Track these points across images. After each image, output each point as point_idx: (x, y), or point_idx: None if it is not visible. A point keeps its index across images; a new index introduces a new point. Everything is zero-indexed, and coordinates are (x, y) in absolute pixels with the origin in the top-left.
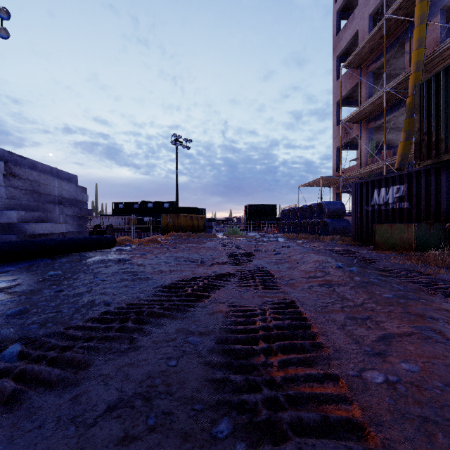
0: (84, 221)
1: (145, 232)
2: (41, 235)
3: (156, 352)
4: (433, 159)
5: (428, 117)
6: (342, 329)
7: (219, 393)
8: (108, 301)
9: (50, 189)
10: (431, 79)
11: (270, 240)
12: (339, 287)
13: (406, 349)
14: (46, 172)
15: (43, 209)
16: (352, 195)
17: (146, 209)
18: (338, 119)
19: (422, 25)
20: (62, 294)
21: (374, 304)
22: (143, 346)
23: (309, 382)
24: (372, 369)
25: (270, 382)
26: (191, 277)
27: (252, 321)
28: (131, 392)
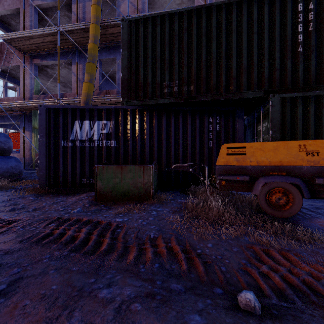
0: None
1: None
2: None
3: None
4: (140, 101)
5: (136, 57)
6: None
7: None
8: None
9: None
10: (138, 21)
11: None
12: None
13: None
14: None
15: None
16: (41, 122)
17: None
18: None
19: None
20: None
21: None
22: None
23: None
24: None
25: None
26: None
27: None
28: None
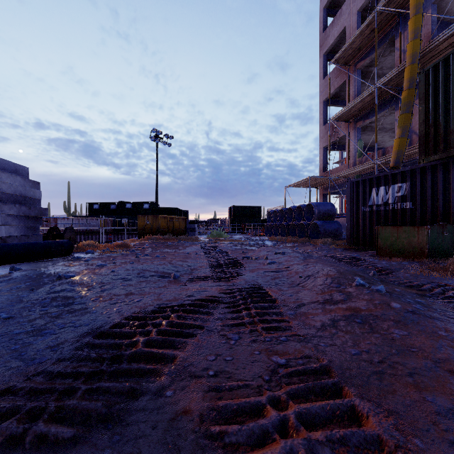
0: (36, 222)
1: (122, 234)
2: None
3: None
4: (441, 154)
5: (435, 106)
6: None
7: None
8: None
9: None
10: (438, 64)
11: (257, 244)
12: (377, 321)
13: None
14: None
15: None
16: (347, 194)
17: (124, 210)
18: (325, 118)
19: (418, 15)
20: None
21: None
22: None
23: None
24: None
25: None
26: (153, 307)
27: None
28: None
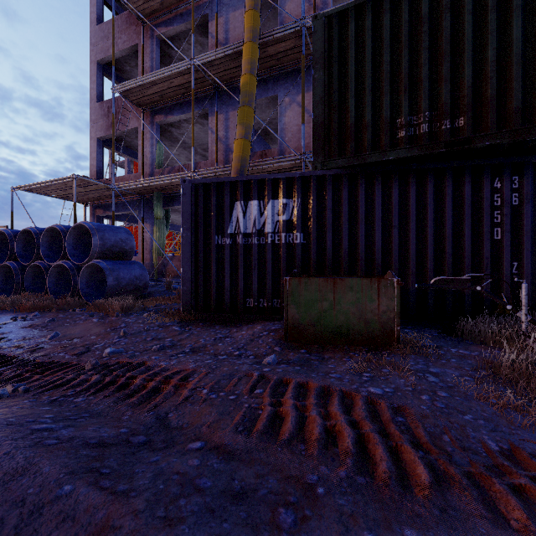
0: None
1: None
2: None
3: None
4: (349, 159)
5: (340, 80)
6: None
7: None
8: None
9: None
10: (344, 13)
11: None
12: None
13: None
14: None
15: None
16: (184, 208)
17: None
18: (101, 91)
19: None
20: None
21: None
22: None
23: None
24: None
25: None
26: None
27: None
28: None
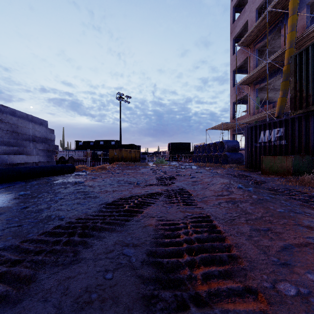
0: (52, 153)
1: (98, 162)
2: (19, 164)
3: (95, 265)
4: (304, 109)
5: (300, 79)
6: (249, 240)
7: (149, 311)
8: (62, 216)
9: (26, 130)
10: (302, 51)
11: (186, 168)
12: (242, 203)
13: (307, 259)
14: (23, 118)
15: (20, 145)
16: (245, 135)
17: (99, 145)
18: (234, 82)
19: (294, 15)
20: (26, 210)
21: (270, 218)
22: (84, 258)
23: (231, 296)
24: (283, 280)
25: (196, 297)
26: (129, 196)
27: (176, 234)
28: (68, 310)
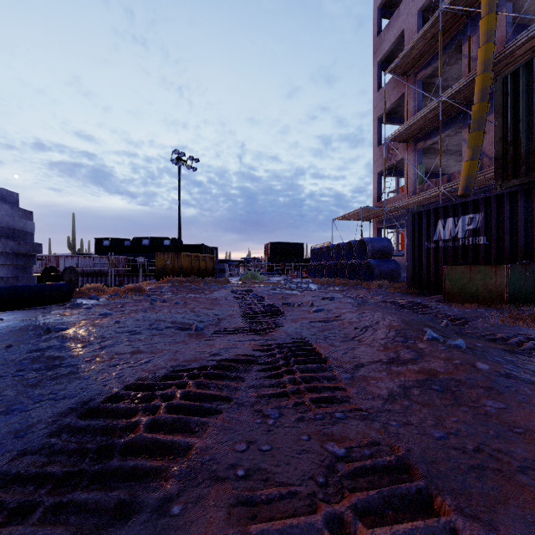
0: (27, 261)
1: (138, 276)
2: None
3: None
4: (522, 178)
5: (515, 121)
6: None
7: None
8: None
9: None
10: (519, 69)
11: (299, 287)
12: (462, 389)
13: None
14: None
15: None
16: (408, 227)
17: (140, 247)
18: (379, 138)
19: (491, 14)
20: None
21: None
22: None
23: None
24: None
25: None
26: (166, 370)
27: None
28: None
